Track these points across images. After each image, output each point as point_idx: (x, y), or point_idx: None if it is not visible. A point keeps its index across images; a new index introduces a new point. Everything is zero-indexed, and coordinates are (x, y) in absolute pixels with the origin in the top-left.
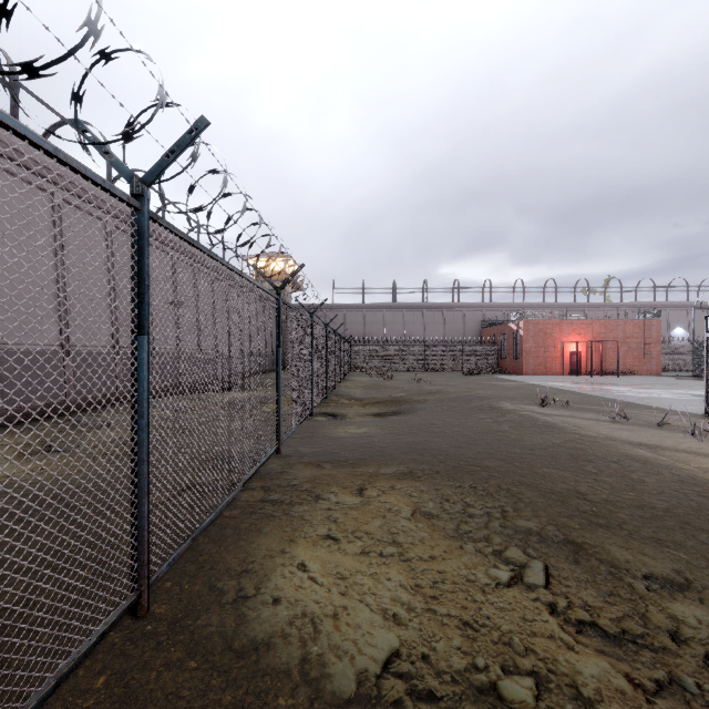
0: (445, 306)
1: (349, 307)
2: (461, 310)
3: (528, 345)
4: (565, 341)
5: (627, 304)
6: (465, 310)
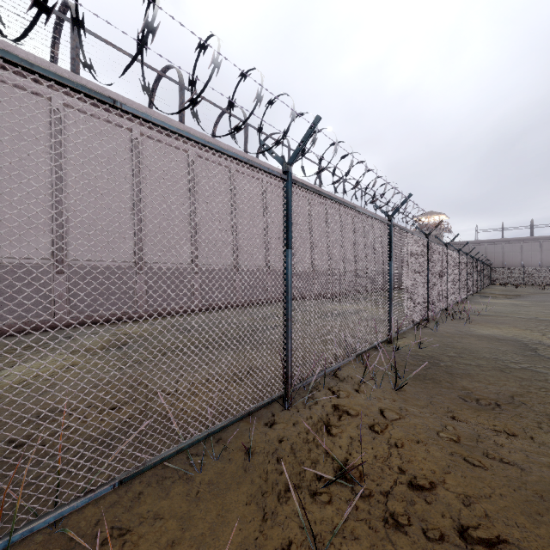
0: None
1: (489, 242)
2: None
3: None
4: None
5: None
6: None
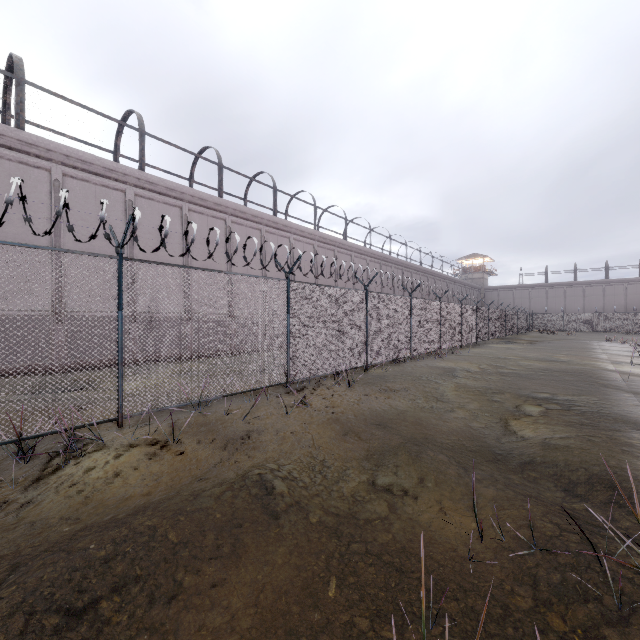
0: (627, 280)
1: (533, 286)
2: None
3: None
4: None
5: None
6: None
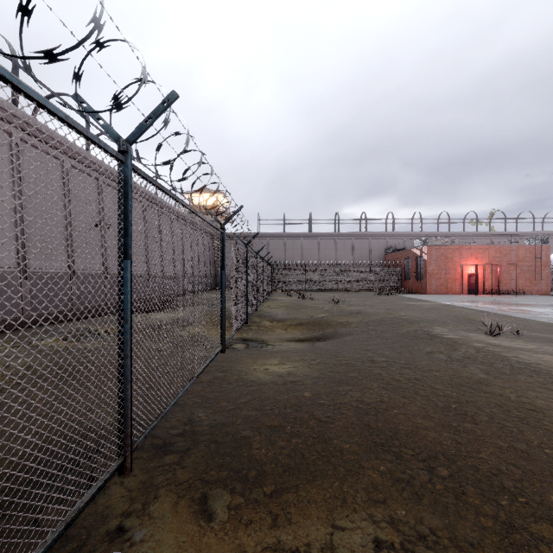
0: (354, 235)
1: (272, 236)
2: (368, 238)
3: (431, 267)
4: (464, 264)
5: (510, 233)
6: (371, 238)
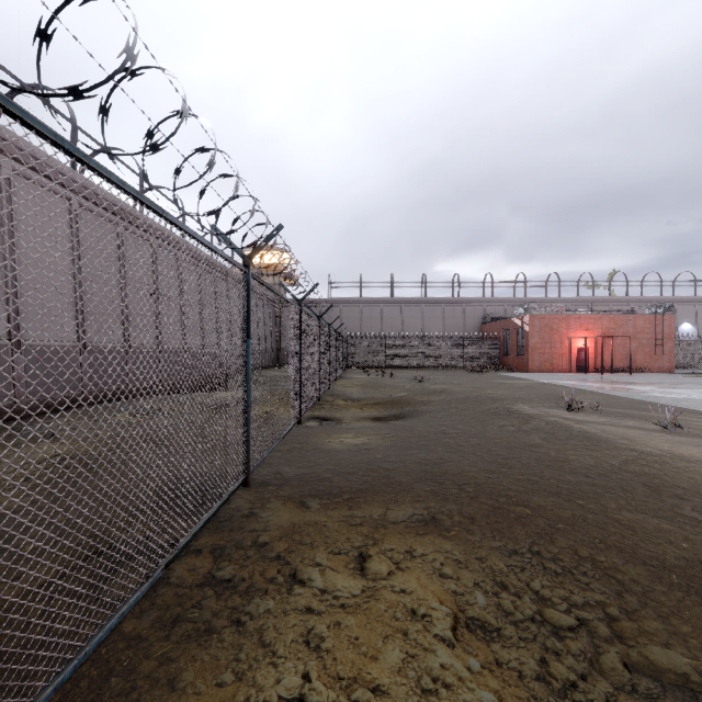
0: (445, 301)
1: (345, 302)
2: (461, 305)
3: (534, 340)
4: (572, 337)
5: (633, 298)
6: (466, 305)
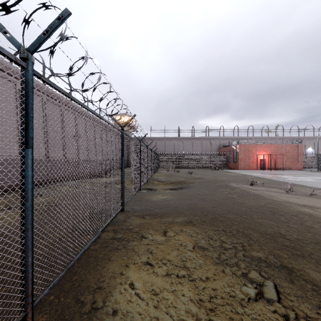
0: (202, 138)
1: (158, 138)
2: (209, 140)
3: (241, 156)
4: (258, 154)
5: (286, 137)
6: (211, 140)
